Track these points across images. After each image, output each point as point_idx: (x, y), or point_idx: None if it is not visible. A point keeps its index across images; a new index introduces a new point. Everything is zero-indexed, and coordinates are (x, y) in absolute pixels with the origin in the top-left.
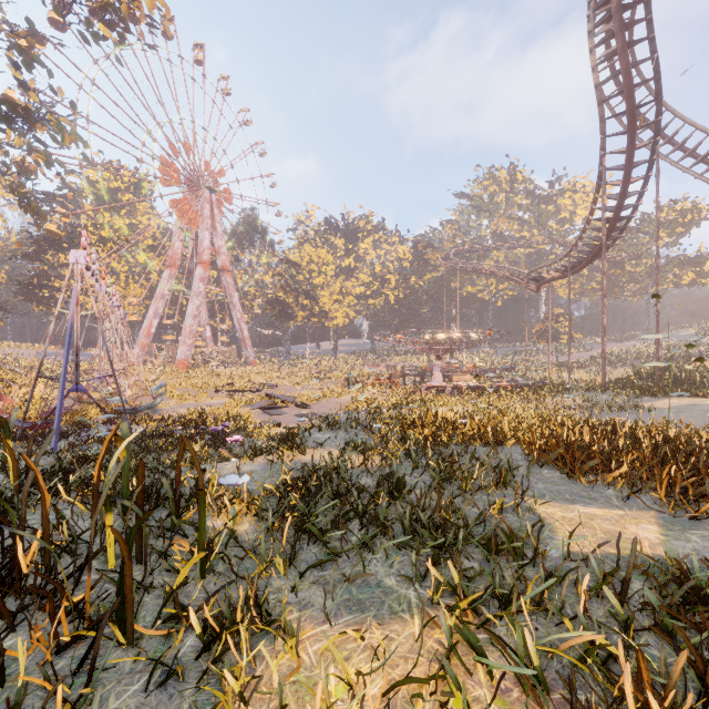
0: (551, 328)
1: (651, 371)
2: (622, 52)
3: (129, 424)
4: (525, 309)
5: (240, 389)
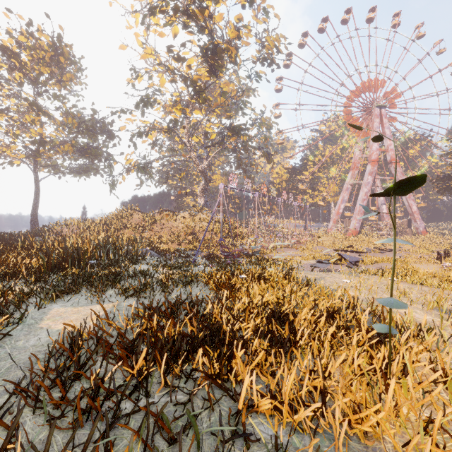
0: None
1: None
2: None
3: (236, 257)
4: None
5: (356, 250)
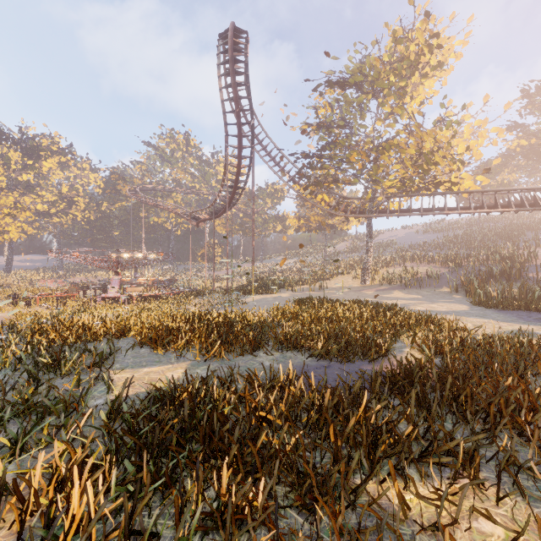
0: (210, 252)
1: (256, 280)
2: (234, 87)
3: None
4: (190, 238)
5: None
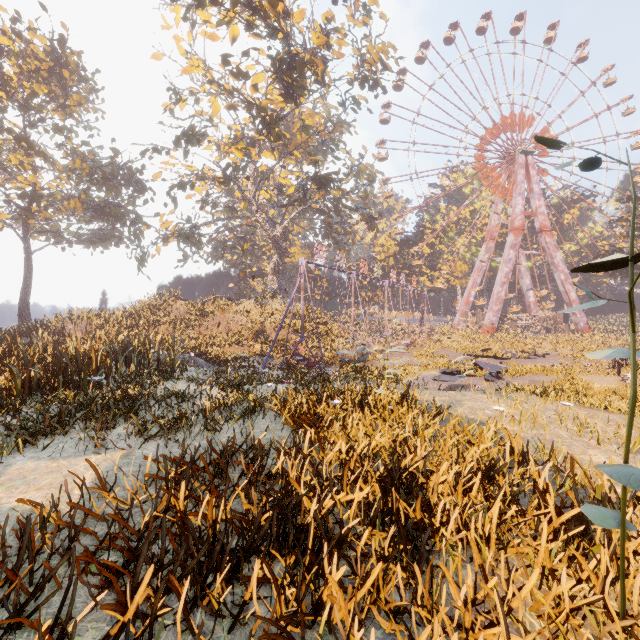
0: None
1: None
2: None
3: (324, 367)
4: None
5: (495, 355)
